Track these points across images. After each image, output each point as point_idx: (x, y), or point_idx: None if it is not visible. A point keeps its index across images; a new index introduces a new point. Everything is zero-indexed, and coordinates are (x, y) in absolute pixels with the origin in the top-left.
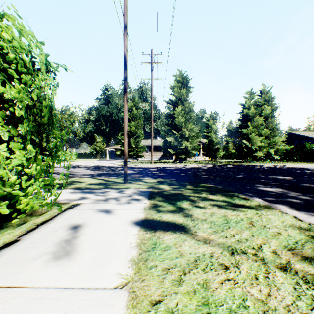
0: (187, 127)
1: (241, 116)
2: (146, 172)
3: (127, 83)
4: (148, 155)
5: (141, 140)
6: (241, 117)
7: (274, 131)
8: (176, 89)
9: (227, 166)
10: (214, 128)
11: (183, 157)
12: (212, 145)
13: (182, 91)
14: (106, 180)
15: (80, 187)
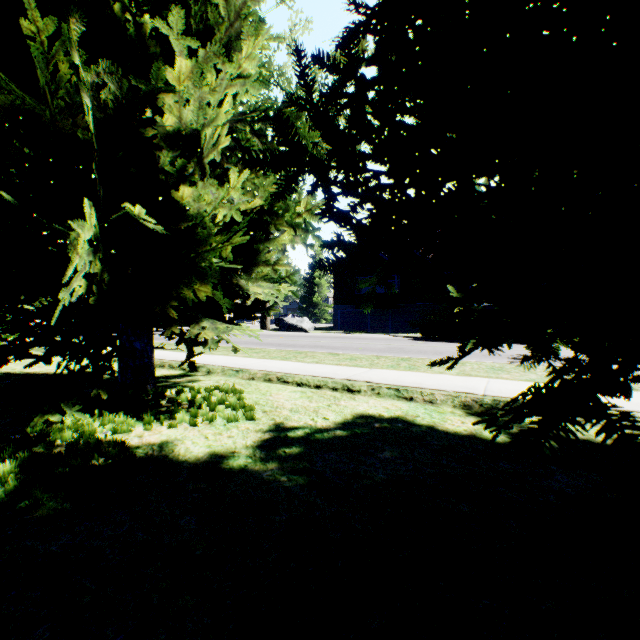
0: None
1: None
2: None
3: None
4: None
5: None
6: None
7: None
8: None
9: None
10: None
11: None
12: None
13: None
14: None
15: None
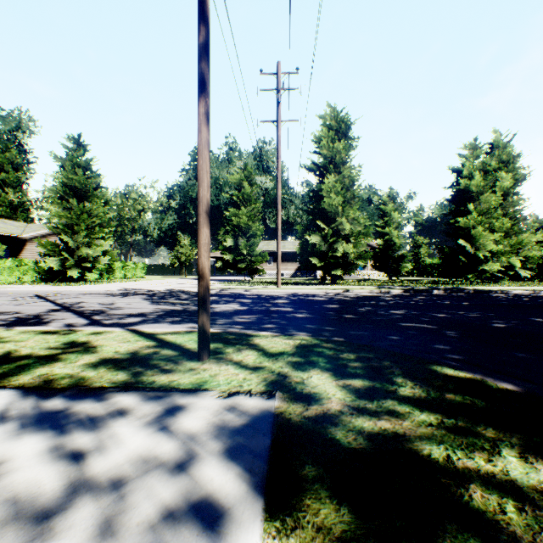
0: (347, 216)
1: (454, 192)
2: (266, 308)
3: (208, 66)
4: (272, 268)
5: (258, 242)
6: (454, 195)
7: (518, 221)
8: (326, 142)
9: (432, 292)
10: (395, 219)
11: (339, 274)
12: (392, 250)
13: (338, 146)
14: (159, 340)
15: (54, 380)
